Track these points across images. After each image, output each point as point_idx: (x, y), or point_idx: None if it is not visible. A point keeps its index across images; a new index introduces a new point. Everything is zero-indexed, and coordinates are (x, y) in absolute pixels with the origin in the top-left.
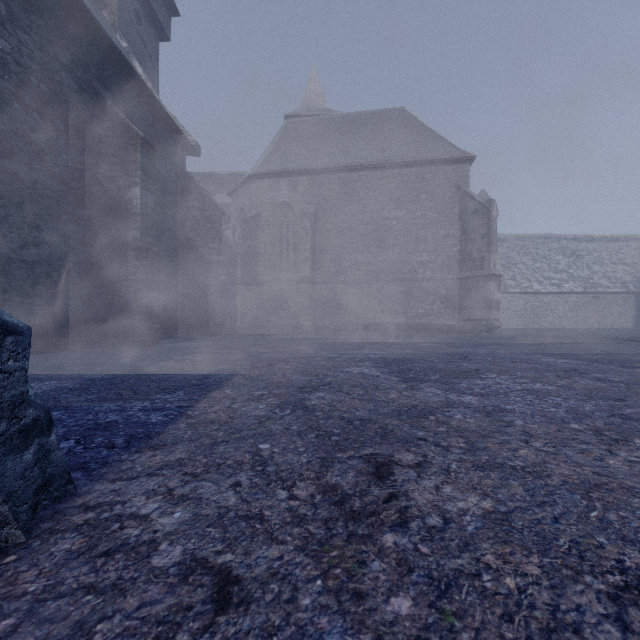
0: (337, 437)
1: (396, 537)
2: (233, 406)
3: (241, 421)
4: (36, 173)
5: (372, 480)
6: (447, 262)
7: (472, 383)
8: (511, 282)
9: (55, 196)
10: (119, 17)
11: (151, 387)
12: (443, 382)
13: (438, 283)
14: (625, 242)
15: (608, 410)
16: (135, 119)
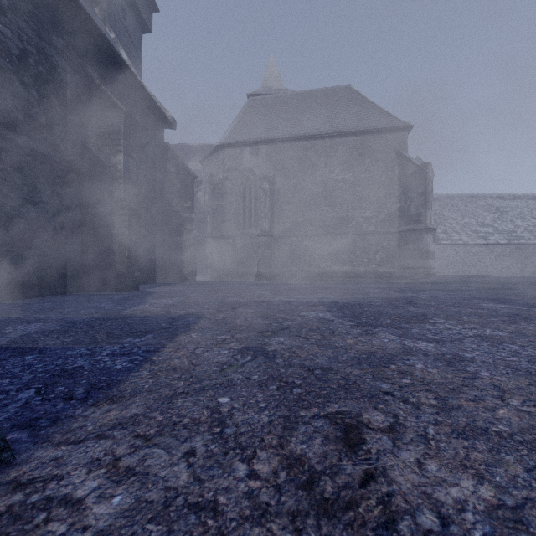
0: (299, 389)
1: None
2: (196, 351)
3: (203, 368)
4: (34, 142)
5: (342, 450)
6: (388, 218)
7: (423, 328)
8: (443, 235)
9: (51, 162)
10: (108, 13)
11: (124, 330)
12: (395, 327)
13: (380, 236)
14: None
15: None
16: (120, 97)
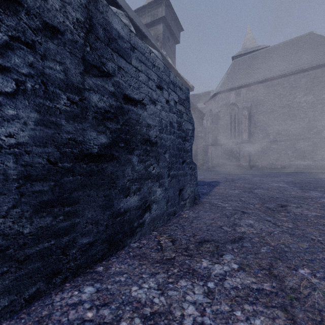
0: (267, 199)
1: (285, 214)
2: (226, 190)
3: (231, 193)
4: None
5: (279, 207)
6: None
7: None
8: None
9: None
10: (163, 43)
11: None
12: (324, 191)
13: None
14: None
15: None
16: None
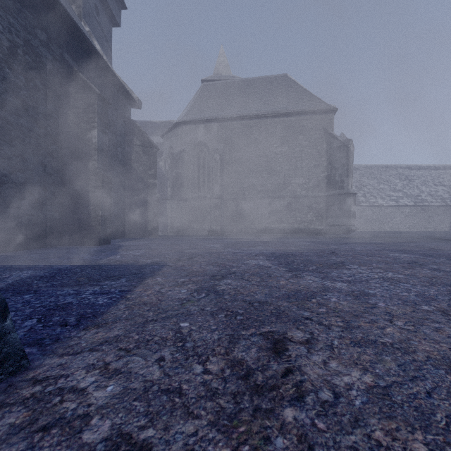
0: (241, 317)
1: (295, 412)
2: (162, 290)
3: (167, 303)
4: (22, 119)
5: (271, 355)
6: (317, 184)
7: (340, 272)
8: (362, 198)
9: (36, 136)
10: (83, 9)
11: (101, 275)
12: (319, 271)
13: (311, 199)
14: (444, 170)
15: (448, 294)
16: (94, 81)
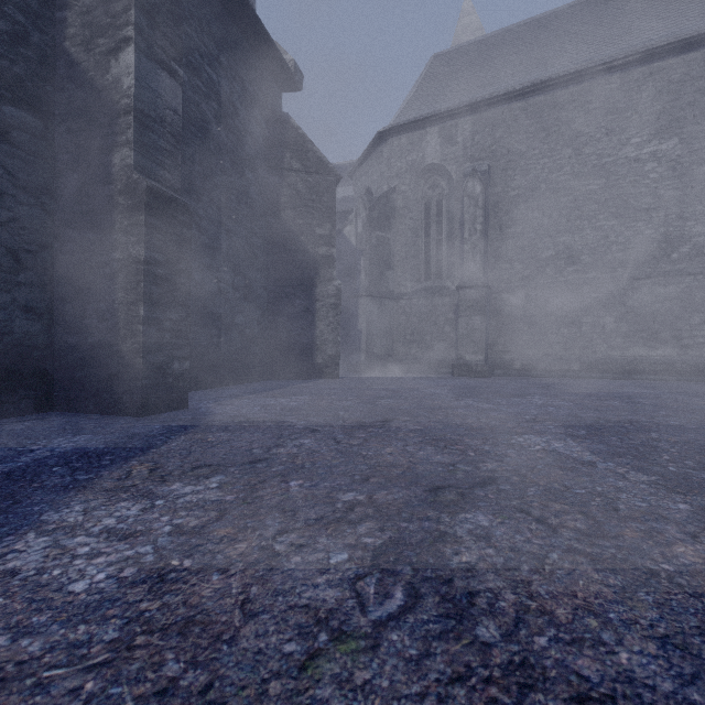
0: None
1: None
2: None
3: None
4: None
5: None
6: None
7: None
8: None
9: None
10: None
11: None
12: None
13: None
14: None
15: None
16: None
